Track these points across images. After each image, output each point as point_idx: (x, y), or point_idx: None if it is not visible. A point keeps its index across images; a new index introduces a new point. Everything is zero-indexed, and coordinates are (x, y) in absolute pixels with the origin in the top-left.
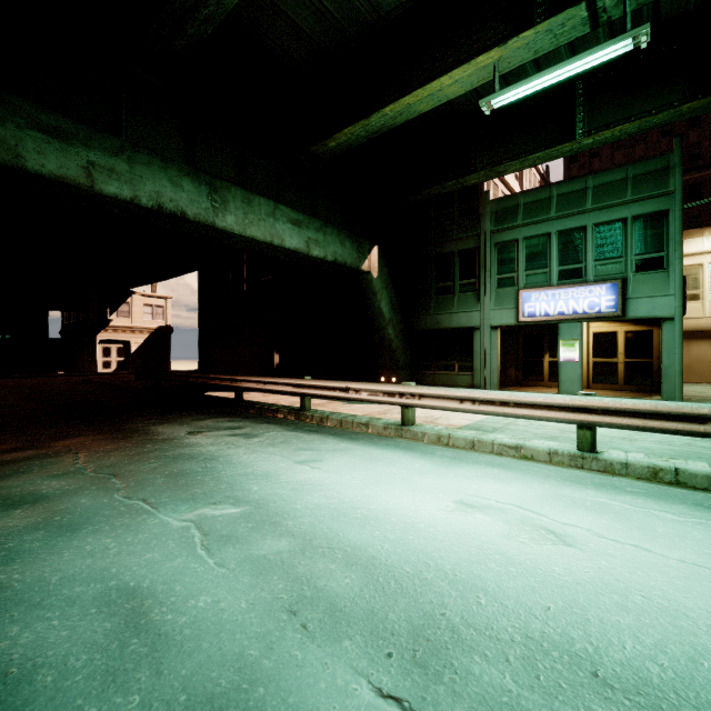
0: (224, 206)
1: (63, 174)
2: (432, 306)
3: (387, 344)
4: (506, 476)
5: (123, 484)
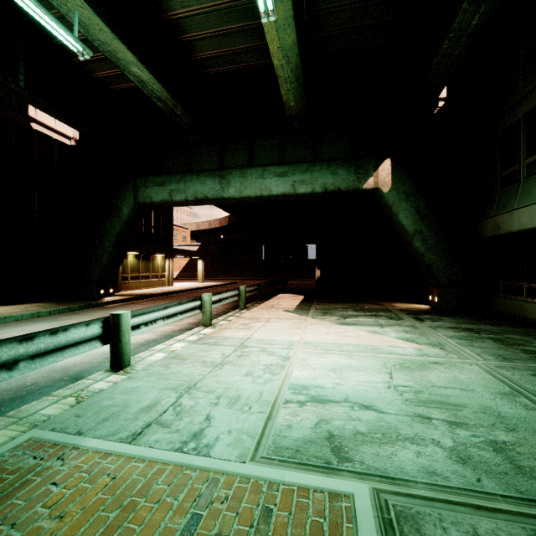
0: (228, 184)
1: (163, 199)
2: (495, 204)
3: (420, 259)
4: (82, 355)
5: (94, 317)
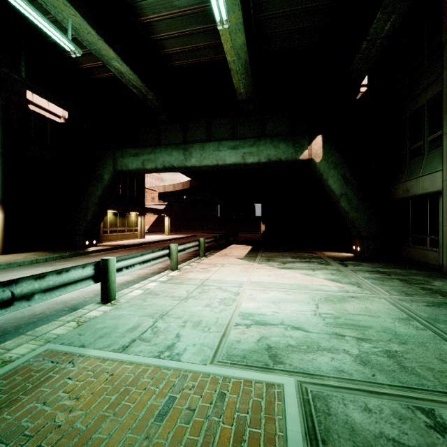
0: (190, 155)
1: (137, 167)
2: (405, 172)
3: (346, 216)
4: (76, 292)
5: (82, 263)
